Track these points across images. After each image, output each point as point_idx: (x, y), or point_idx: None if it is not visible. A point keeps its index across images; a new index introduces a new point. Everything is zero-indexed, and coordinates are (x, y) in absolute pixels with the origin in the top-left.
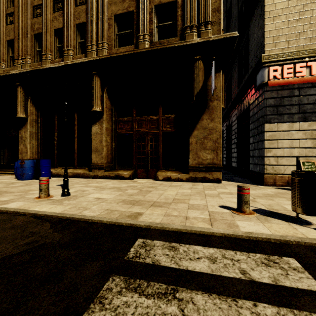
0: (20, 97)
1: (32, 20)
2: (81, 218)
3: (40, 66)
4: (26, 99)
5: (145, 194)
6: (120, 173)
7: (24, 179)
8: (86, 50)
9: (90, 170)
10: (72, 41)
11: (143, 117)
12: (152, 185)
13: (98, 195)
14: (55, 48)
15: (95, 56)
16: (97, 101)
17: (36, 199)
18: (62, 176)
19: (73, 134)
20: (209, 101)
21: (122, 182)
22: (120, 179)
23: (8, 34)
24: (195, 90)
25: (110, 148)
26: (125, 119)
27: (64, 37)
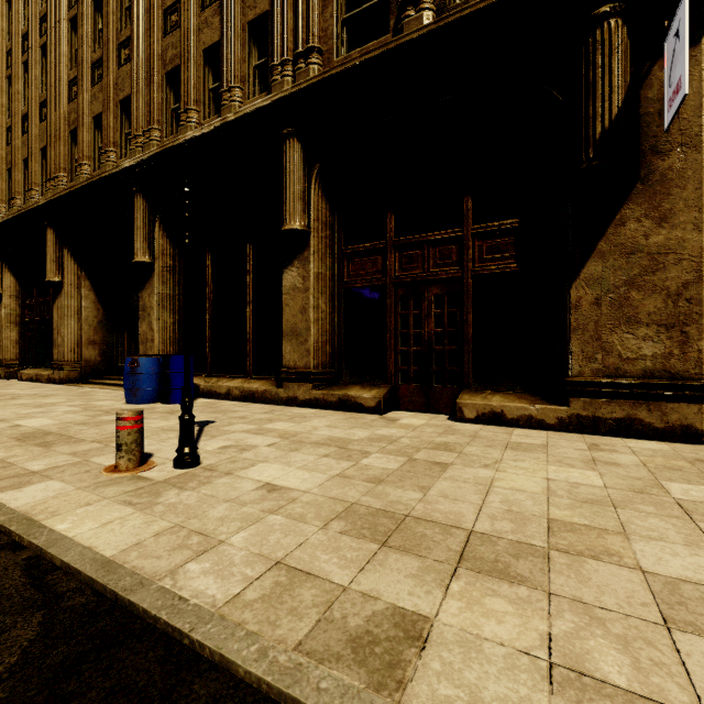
0: (141, 218)
1: (162, 44)
2: (157, 617)
3: (173, 141)
4: (152, 223)
5: (428, 480)
6: (353, 395)
7: (138, 403)
8: (269, 80)
9: (280, 384)
10: (239, 66)
11: (415, 236)
12: (445, 438)
13: (275, 473)
14: (206, 94)
15: (287, 86)
16: (293, 205)
17: (104, 473)
18: (220, 395)
19: (244, 295)
20: (650, 157)
21: (355, 423)
22: (351, 411)
23: (121, 87)
24: (596, 124)
25: (327, 327)
26: (366, 247)
27: (223, 60)
